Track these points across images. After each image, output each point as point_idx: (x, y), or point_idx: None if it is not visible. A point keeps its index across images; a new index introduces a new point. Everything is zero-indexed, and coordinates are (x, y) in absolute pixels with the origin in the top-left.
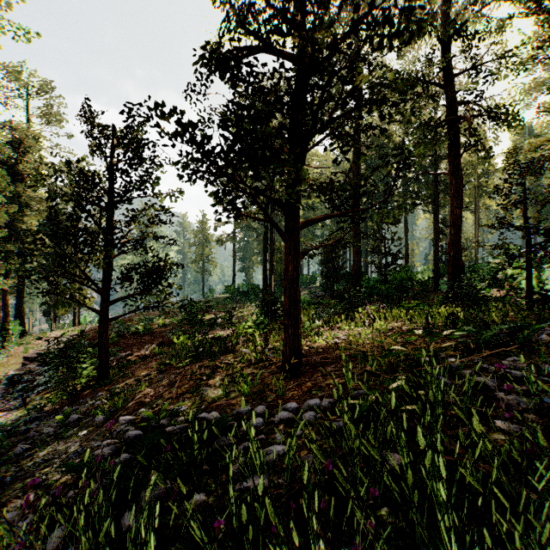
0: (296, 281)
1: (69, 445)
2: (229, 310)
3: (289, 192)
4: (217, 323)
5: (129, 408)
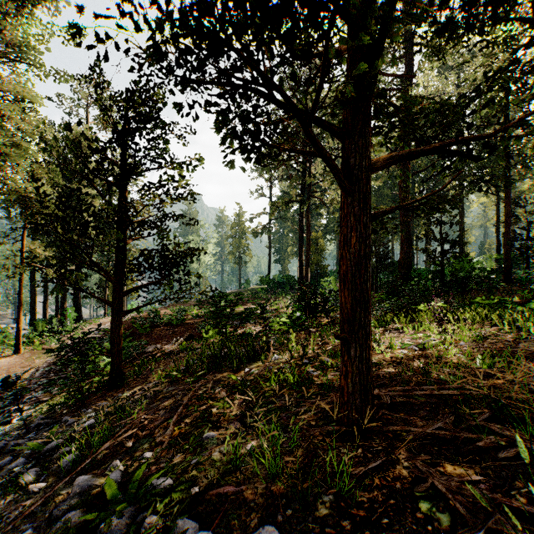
0: (364, 262)
1: (4, 514)
2: (260, 303)
3: (350, 108)
4: (247, 318)
5: (110, 446)
